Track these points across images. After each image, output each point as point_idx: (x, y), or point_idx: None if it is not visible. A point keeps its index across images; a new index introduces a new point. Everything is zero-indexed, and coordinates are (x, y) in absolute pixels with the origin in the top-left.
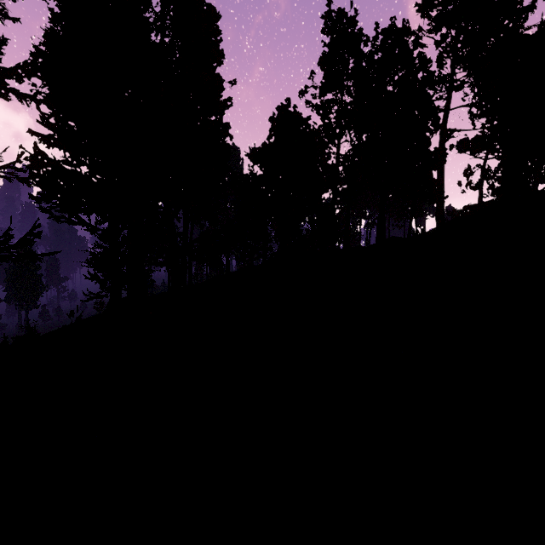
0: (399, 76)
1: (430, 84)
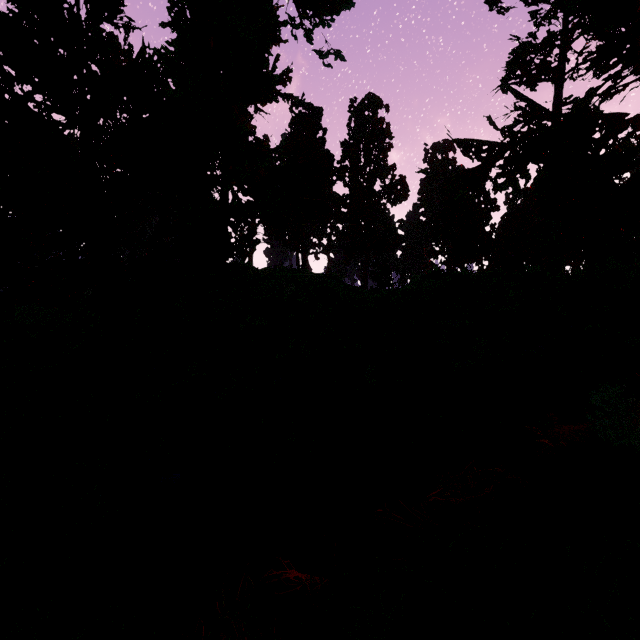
0: None
1: None
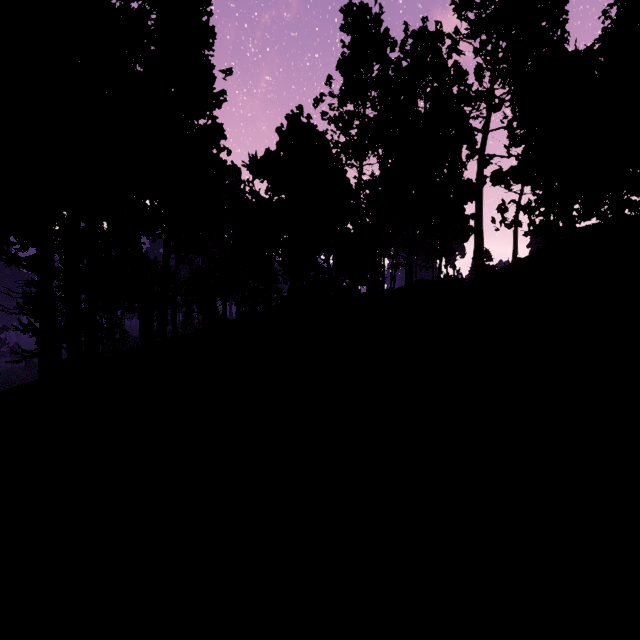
0: (432, 87)
1: (467, 100)
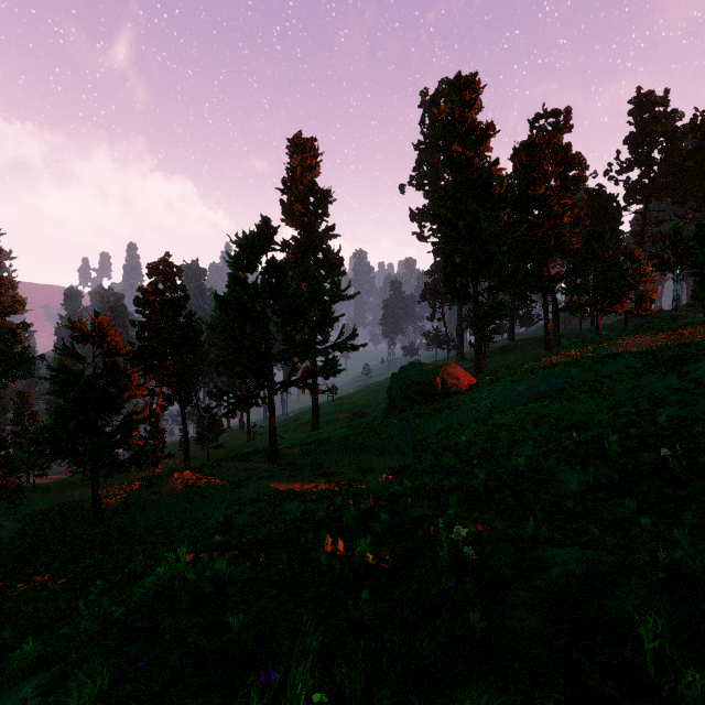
0: None
1: None
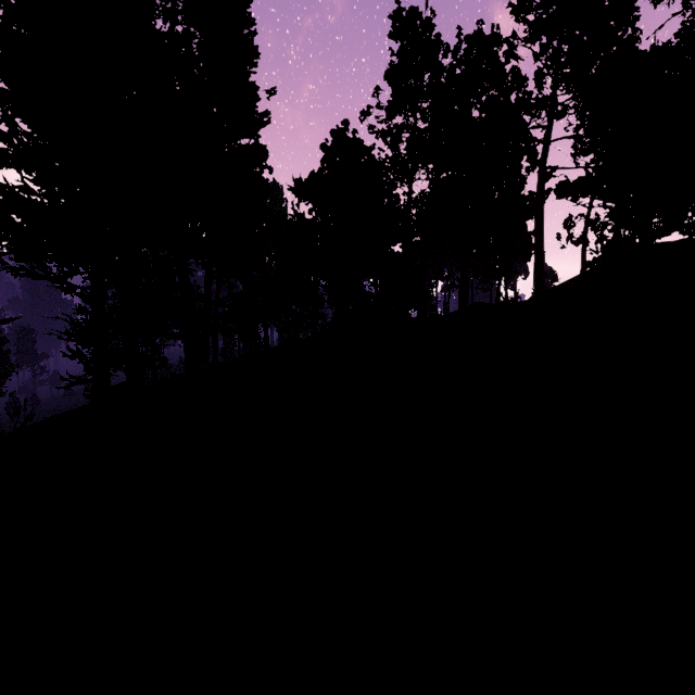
0: (488, 96)
1: (526, 108)
